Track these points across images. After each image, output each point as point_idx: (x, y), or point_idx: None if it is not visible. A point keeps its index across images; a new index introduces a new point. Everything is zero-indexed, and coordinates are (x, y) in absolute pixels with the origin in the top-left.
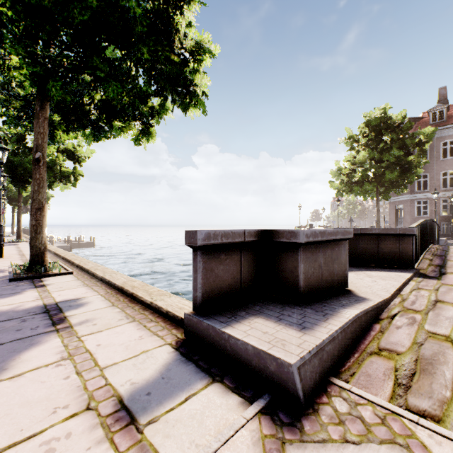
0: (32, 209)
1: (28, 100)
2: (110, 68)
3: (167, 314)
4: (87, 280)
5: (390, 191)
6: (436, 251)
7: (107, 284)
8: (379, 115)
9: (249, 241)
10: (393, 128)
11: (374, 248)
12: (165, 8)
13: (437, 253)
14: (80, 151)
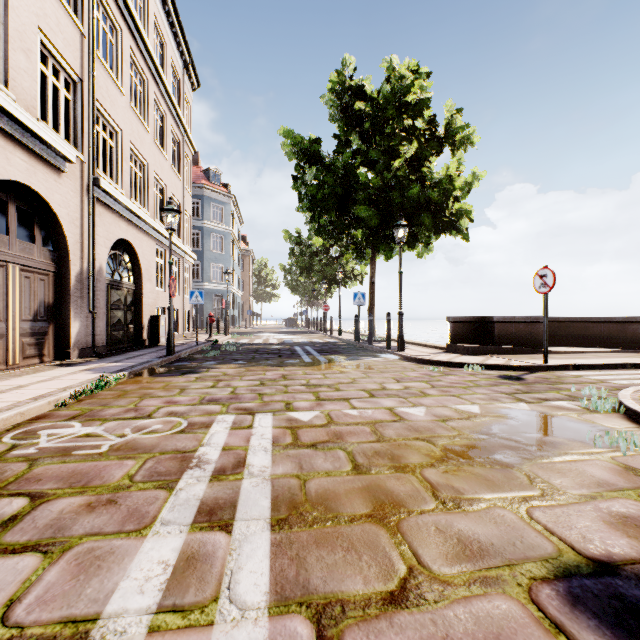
0: (369, 308)
1: (359, 244)
2: (409, 230)
3: (440, 348)
4: None
5: None
6: None
7: (411, 344)
8: None
9: (473, 321)
10: None
11: (618, 333)
12: (440, 203)
13: None
14: None
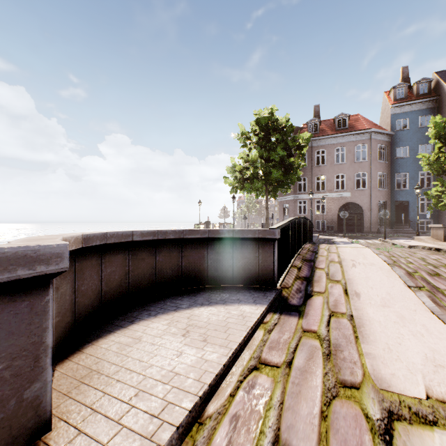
0: None
1: None
2: None
3: None
4: None
5: (277, 190)
6: (307, 254)
7: None
8: (267, 114)
9: None
10: (279, 130)
11: (228, 259)
12: None
13: (308, 256)
14: None
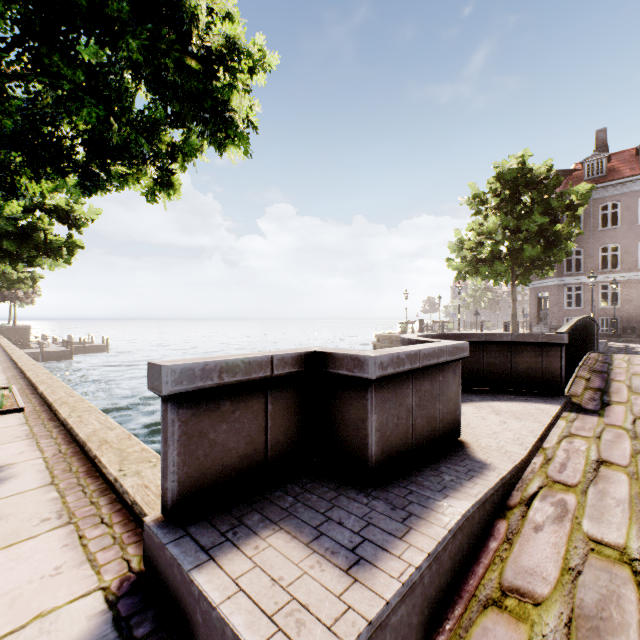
0: None
1: None
2: (88, 76)
3: (132, 508)
4: (40, 425)
5: (530, 273)
6: (595, 365)
7: (68, 434)
8: (515, 165)
9: (282, 374)
10: (534, 184)
11: (506, 363)
12: None
13: (597, 367)
14: (79, 210)
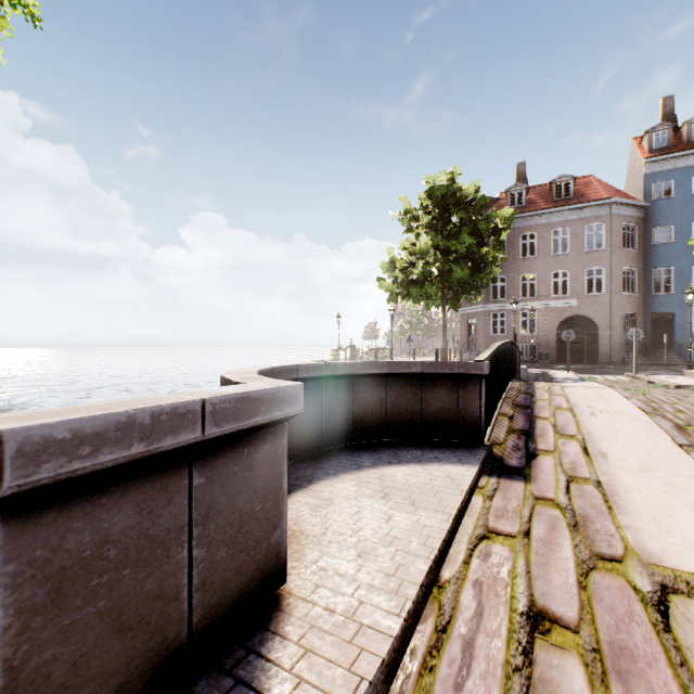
0: None
1: None
2: None
3: None
4: None
5: (460, 297)
6: (518, 397)
7: None
8: (445, 182)
9: None
10: (463, 205)
11: (415, 403)
12: None
13: (520, 400)
14: None
